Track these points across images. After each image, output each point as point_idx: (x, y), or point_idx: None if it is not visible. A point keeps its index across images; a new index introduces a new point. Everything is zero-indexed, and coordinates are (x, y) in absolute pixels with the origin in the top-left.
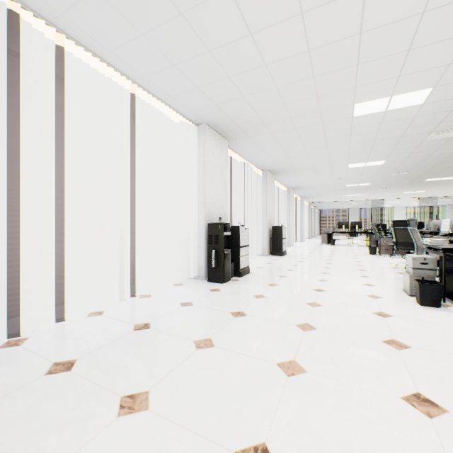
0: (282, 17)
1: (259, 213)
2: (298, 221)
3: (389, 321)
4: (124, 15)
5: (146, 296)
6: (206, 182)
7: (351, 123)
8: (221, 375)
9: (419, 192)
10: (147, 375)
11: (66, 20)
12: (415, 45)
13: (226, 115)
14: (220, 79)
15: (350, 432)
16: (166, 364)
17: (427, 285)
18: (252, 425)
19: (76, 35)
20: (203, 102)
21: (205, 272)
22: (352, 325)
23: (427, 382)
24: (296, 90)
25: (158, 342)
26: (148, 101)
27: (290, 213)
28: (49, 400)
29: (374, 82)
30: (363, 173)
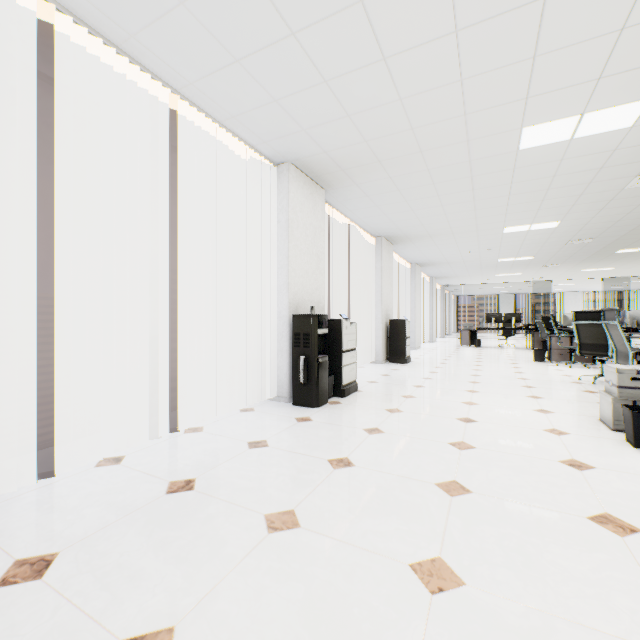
0: None
1: (371, 300)
2: (426, 312)
3: (591, 478)
4: None
5: (196, 429)
6: (290, 253)
7: (514, 161)
8: (309, 591)
9: (604, 269)
10: (176, 590)
11: None
12: (635, 20)
13: (322, 147)
14: (311, 85)
15: None
16: (213, 564)
17: None
18: None
19: (74, 5)
20: (285, 127)
21: (289, 390)
22: (530, 484)
23: None
24: (431, 105)
25: (204, 517)
26: (199, 125)
27: (416, 300)
28: None
29: (557, 89)
30: (525, 241)
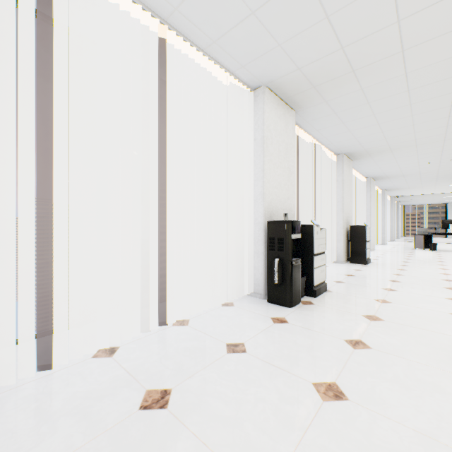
0: None
1: (332, 209)
2: (378, 219)
3: None
4: None
5: (182, 322)
6: (265, 166)
7: None
8: None
9: None
10: None
11: None
12: None
13: (296, 63)
14: None
15: None
16: None
17: None
18: None
19: None
20: (261, 45)
21: (264, 288)
22: None
23: None
24: None
25: None
26: (186, 57)
27: (371, 209)
28: None
29: None
30: None
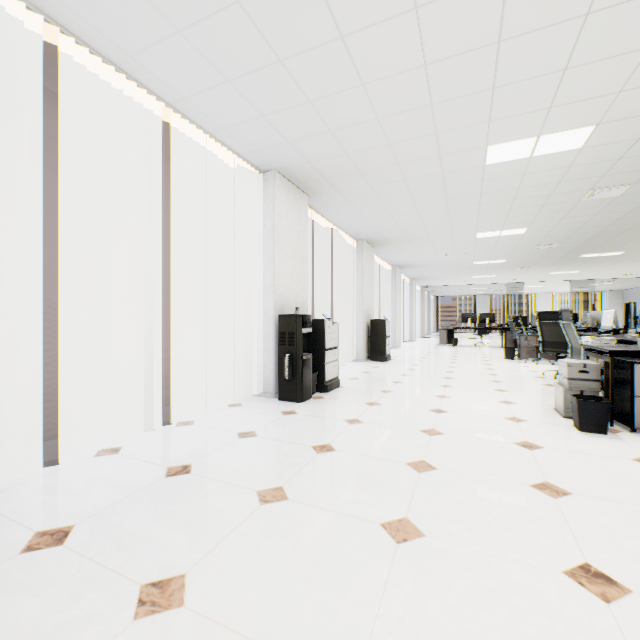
0: (387, 12)
1: (352, 301)
2: (406, 312)
3: (539, 455)
4: (150, 0)
5: (187, 423)
6: (276, 256)
7: (482, 174)
8: (297, 545)
9: (571, 272)
10: (184, 548)
11: (59, 3)
12: (574, 63)
13: (306, 158)
14: (297, 104)
15: (493, 631)
16: (214, 529)
17: (589, 403)
18: (345, 625)
19: (77, 29)
20: (272, 139)
21: (275, 386)
22: (486, 462)
23: (599, 546)
24: (406, 124)
25: (202, 494)
26: (190, 135)
27: (396, 301)
28: (24, 596)
29: (515, 115)
30: (497, 246)
